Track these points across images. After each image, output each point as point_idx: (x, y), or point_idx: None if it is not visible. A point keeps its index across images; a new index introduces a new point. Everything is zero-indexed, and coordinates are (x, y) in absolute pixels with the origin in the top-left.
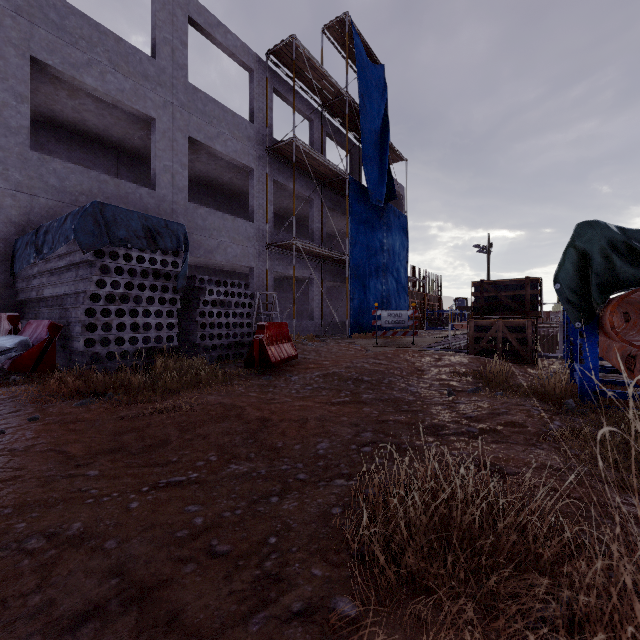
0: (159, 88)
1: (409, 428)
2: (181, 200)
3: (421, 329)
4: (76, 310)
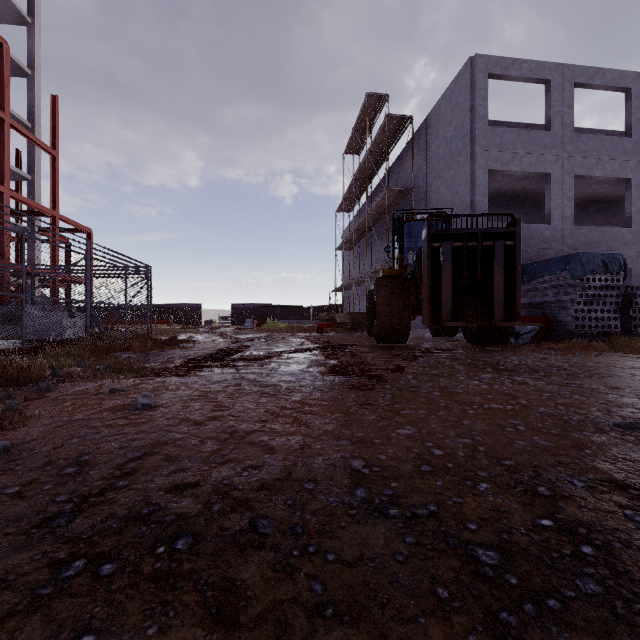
0: (552, 150)
1: None
2: (567, 226)
3: None
4: (565, 310)
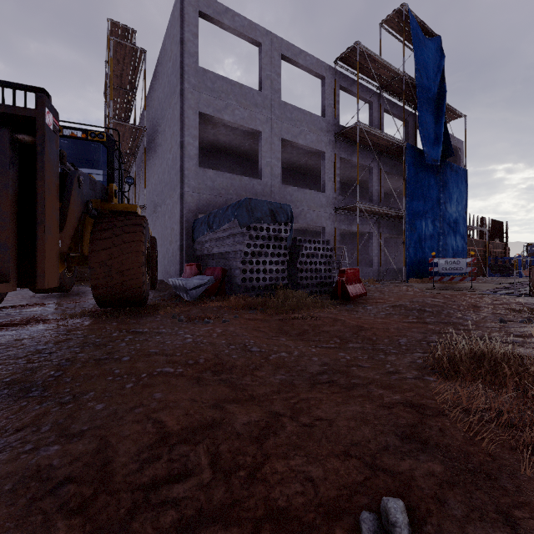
0: (263, 110)
1: (464, 337)
2: (276, 184)
3: (482, 276)
4: (236, 261)
